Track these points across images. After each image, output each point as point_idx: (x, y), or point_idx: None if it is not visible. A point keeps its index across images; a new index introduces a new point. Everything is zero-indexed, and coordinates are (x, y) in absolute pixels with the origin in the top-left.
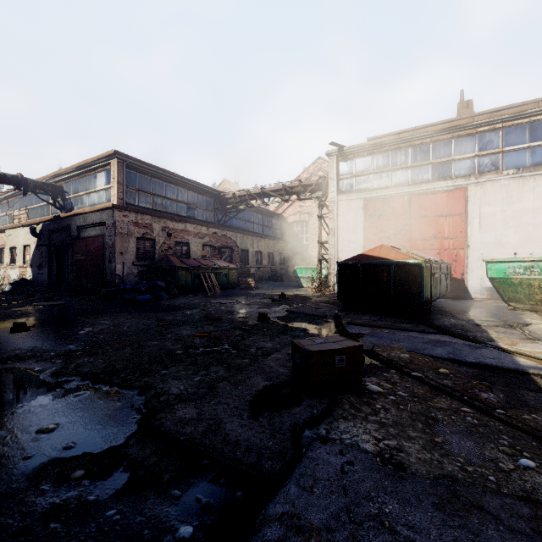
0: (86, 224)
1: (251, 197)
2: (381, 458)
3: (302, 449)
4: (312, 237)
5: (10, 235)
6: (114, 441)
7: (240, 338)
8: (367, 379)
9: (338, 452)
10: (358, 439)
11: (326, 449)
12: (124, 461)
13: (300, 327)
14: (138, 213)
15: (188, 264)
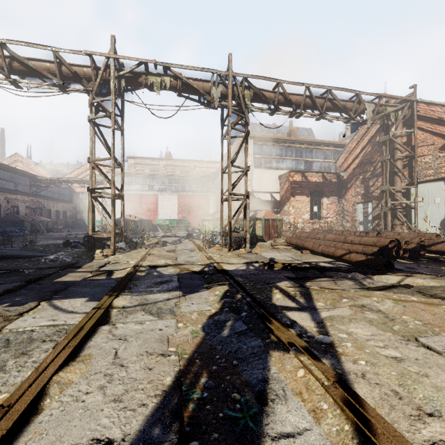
0: None
1: (59, 182)
2: None
3: None
4: None
5: None
6: None
7: None
8: None
9: None
10: None
11: None
12: None
13: None
14: None
15: (28, 219)
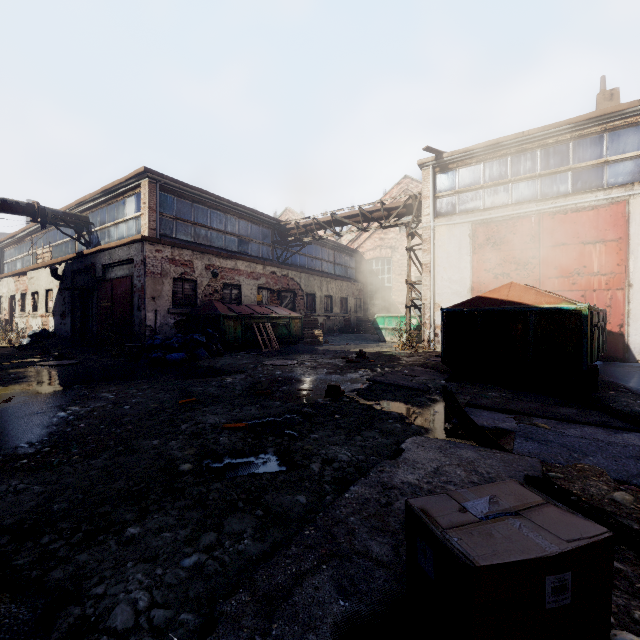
0: (112, 262)
1: (319, 226)
2: None
3: None
4: (397, 277)
5: (32, 278)
6: None
7: (295, 433)
8: None
9: None
10: None
11: None
12: None
13: (393, 412)
14: (175, 248)
15: (237, 312)
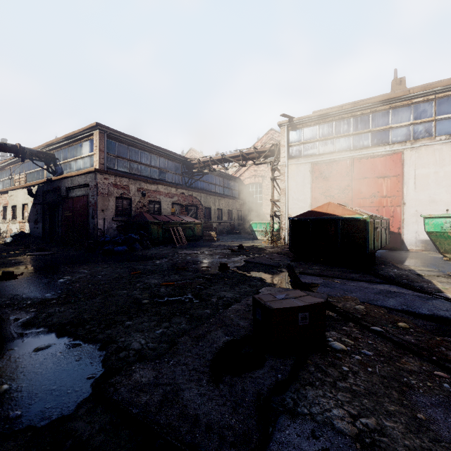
0: (73, 186)
1: (214, 163)
2: (361, 444)
3: (269, 428)
4: (265, 197)
5: (12, 196)
6: (64, 409)
7: (202, 287)
8: (328, 334)
9: (310, 434)
10: (331, 414)
11: (296, 428)
12: (67, 439)
13: (257, 276)
14: (117, 176)
15: (159, 220)
